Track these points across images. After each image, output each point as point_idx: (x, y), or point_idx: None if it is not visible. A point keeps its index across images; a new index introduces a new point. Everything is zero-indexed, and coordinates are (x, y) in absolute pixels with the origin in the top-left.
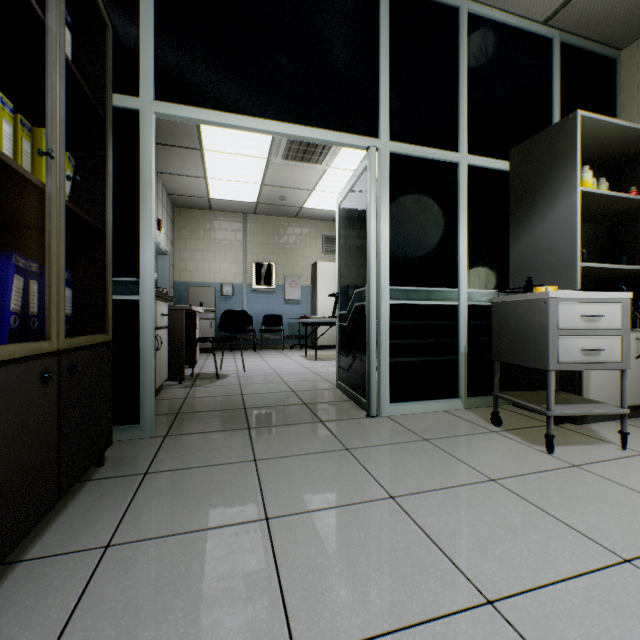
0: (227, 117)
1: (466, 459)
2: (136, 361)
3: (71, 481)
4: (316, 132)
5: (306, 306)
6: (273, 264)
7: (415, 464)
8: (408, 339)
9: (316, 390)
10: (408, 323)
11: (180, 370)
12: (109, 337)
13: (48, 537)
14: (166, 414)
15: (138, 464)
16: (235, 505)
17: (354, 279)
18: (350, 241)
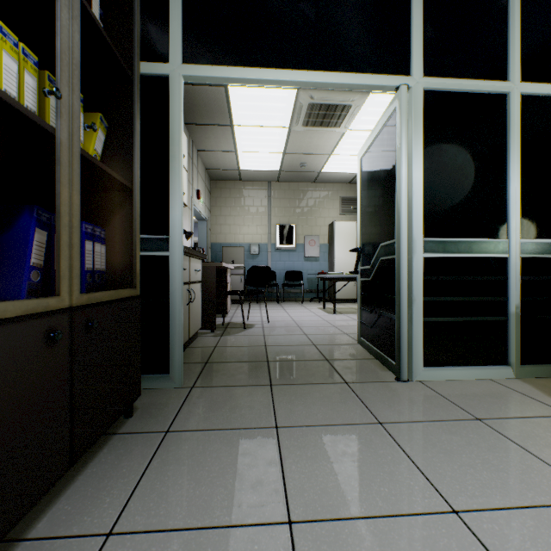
0: (249, 72)
1: (547, 457)
2: (166, 314)
3: (88, 442)
4: (340, 76)
5: (324, 263)
6: (294, 225)
7: (474, 457)
8: (444, 296)
9: (337, 345)
10: (445, 278)
11: (212, 320)
12: (136, 292)
13: (58, 507)
14: (196, 363)
15: (162, 419)
16: (252, 492)
17: (379, 232)
18: (374, 193)
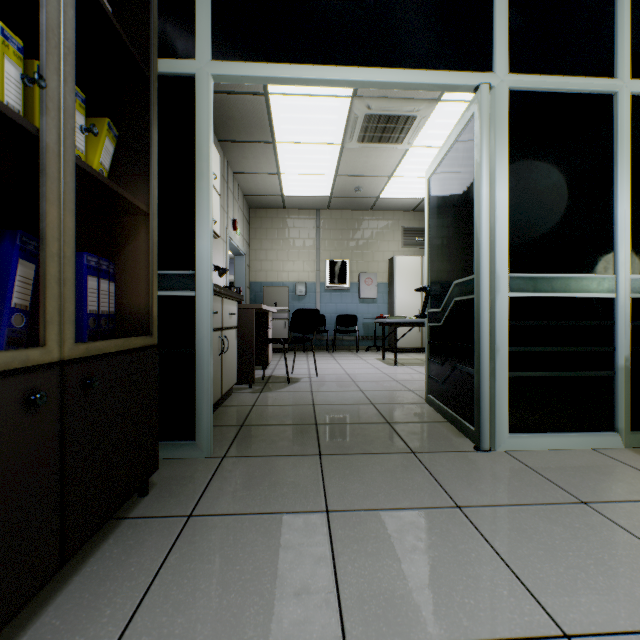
0: (294, 69)
1: None
2: (192, 367)
3: (86, 534)
4: (405, 74)
5: (382, 305)
6: (347, 261)
7: (584, 555)
8: (535, 346)
9: (400, 404)
10: (536, 324)
11: (250, 373)
12: (153, 340)
13: (43, 621)
14: (229, 425)
15: (184, 498)
16: (296, 603)
17: (452, 267)
18: (446, 220)
